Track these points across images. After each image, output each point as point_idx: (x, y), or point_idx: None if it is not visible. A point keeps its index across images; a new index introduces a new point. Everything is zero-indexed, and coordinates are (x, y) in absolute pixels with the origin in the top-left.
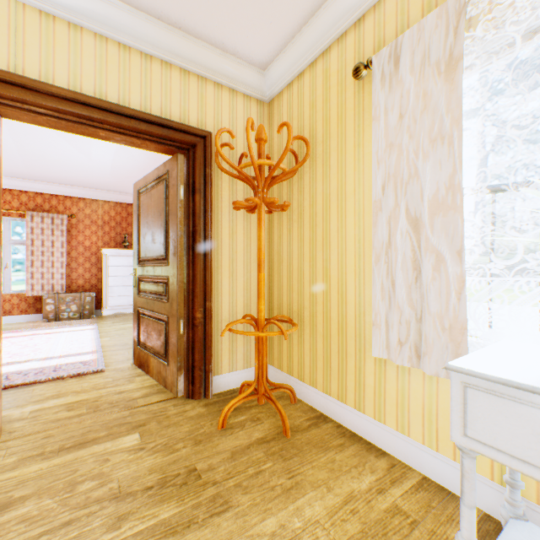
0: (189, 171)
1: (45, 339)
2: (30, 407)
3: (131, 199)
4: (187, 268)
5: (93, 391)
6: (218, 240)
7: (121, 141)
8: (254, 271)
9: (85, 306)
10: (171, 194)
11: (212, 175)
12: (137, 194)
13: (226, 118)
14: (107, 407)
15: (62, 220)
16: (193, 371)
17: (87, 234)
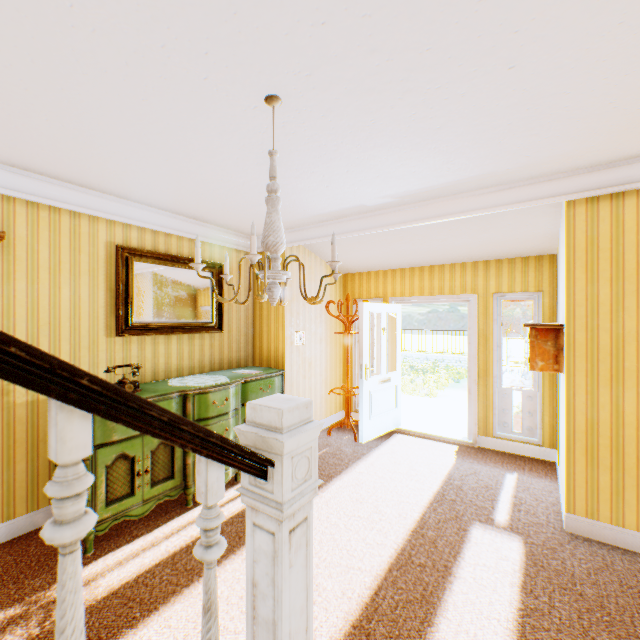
0: None
1: None
2: None
3: None
4: None
5: None
6: None
7: None
8: None
9: None
10: None
11: None
12: None
13: None
14: None
15: None
16: None
17: None
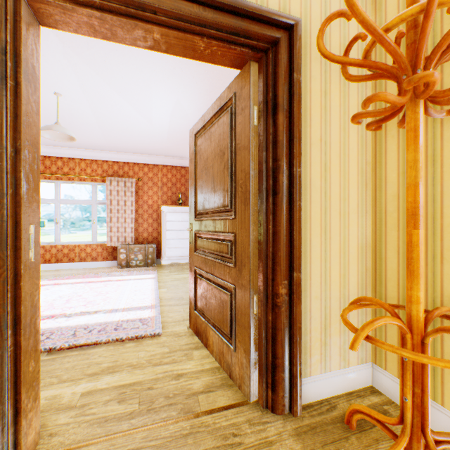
0: (266, 82)
1: (115, 286)
2: (83, 386)
3: (183, 162)
4: (264, 222)
5: (148, 368)
6: (305, 180)
7: (179, 47)
8: (353, 226)
9: (148, 256)
10: (239, 122)
11: (300, 82)
12: (193, 140)
13: (316, 3)
14: (162, 404)
15: (131, 183)
16: (273, 372)
17: (150, 195)
